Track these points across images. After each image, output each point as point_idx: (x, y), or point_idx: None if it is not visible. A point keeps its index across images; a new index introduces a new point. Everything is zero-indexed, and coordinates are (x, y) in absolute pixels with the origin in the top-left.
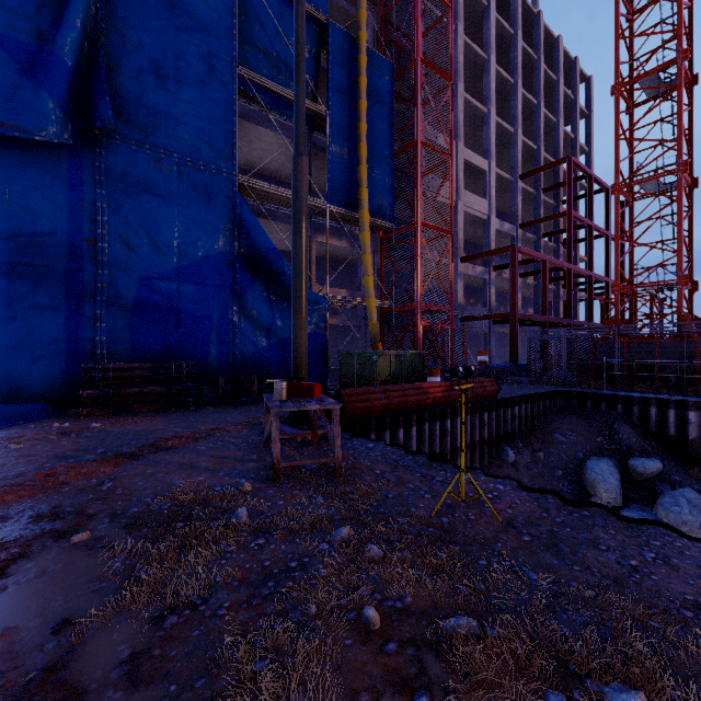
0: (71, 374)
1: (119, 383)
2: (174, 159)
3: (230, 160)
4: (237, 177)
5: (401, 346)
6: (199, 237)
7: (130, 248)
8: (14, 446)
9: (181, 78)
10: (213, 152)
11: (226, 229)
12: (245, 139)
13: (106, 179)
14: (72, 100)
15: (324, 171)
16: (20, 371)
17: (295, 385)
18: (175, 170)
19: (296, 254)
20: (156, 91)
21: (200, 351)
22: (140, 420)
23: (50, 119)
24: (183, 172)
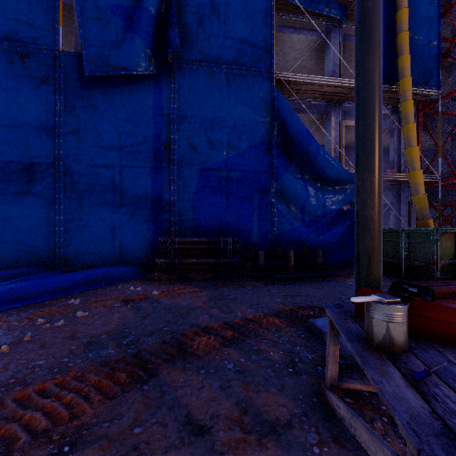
0: (155, 245)
1: (184, 254)
2: (224, 69)
3: (268, 60)
4: (274, 75)
5: (449, 223)
6: (243, 131)
7: (193, 147)
8: (80, 314)
9: (229, 1)
10: (254, 57)
11: (265, 121)
12: (281, 53)
13: (177, 96)
14: (155, 41)
15: (351, 64)
16: (126, 242)
17: (409, 304)
18: (225, 78)
19: (363, 82)
20: (210, 18)
21: (244, 228)
22: (189, 291)
23: (141, 57)
24: (231, 79)
